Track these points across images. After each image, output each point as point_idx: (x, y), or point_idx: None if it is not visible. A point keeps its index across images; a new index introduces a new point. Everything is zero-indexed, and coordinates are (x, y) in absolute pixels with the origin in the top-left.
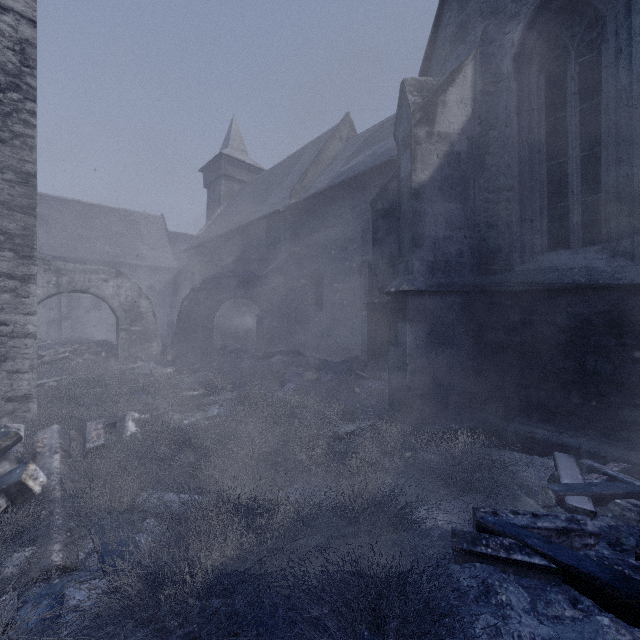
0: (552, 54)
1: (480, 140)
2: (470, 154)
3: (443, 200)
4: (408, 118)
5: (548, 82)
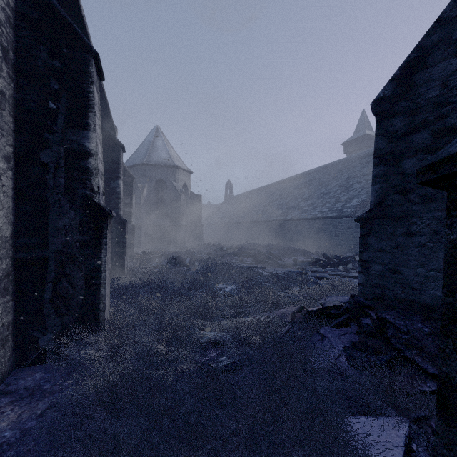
0: (157, 187)
1: (148, 198)
2: (146, 200)
3: (144, 208)
4: (139, 193)
5: (156, 191)
